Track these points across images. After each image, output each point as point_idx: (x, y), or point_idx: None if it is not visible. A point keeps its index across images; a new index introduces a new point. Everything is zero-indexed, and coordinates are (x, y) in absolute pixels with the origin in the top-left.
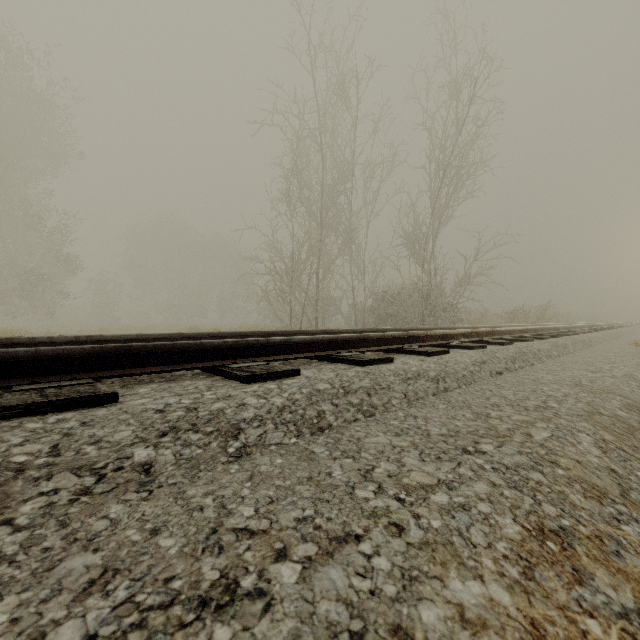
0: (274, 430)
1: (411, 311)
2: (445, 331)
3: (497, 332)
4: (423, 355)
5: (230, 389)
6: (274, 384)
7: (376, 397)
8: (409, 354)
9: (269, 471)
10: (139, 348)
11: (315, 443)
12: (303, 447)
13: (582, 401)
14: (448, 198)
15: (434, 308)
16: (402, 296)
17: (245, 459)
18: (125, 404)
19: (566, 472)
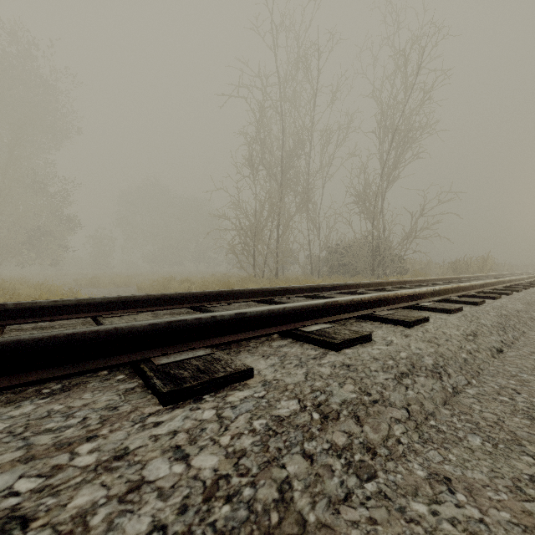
0: None
1: (362, 262)
2: (415, 291)
3: (461, 288)
4: (401, 325)
5: (130, 429)
6: (209, 408)
7: (368, 424)
8: (383, 322)
9: None
10: (9, 347)
11: None
12: None
13: None
14: (396, 160)
15: (383, 259)
16: (354, 249)
17: None
18: None
19: None
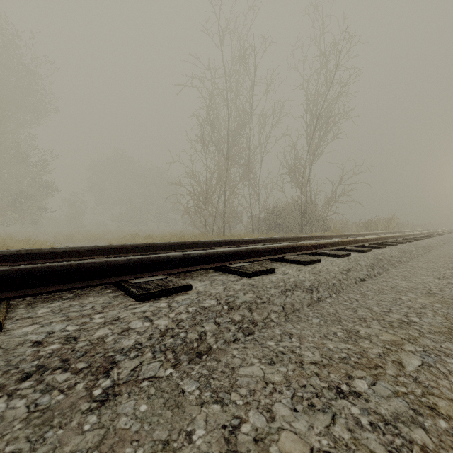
0: (150, 360)
1: (293, 221)
2: (318, 242)
3: (357, 241)
4: (300, 264)
5: (120, 310)
6: (164, 302)
7: (256, 312)
8: (289, 263)
9: (126, 428)
10: (45, 269)
11: (188, 376)
12: (175, 383)
13: (439, 314)
14: (320, 139)
15: (309, 219)
16: (286, 211)
17: (108, 404)
18: (5, 335)
19: (449, 424)
